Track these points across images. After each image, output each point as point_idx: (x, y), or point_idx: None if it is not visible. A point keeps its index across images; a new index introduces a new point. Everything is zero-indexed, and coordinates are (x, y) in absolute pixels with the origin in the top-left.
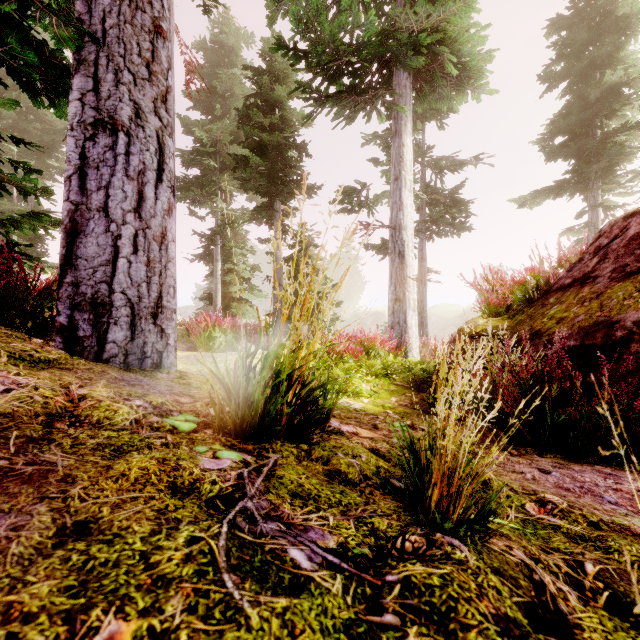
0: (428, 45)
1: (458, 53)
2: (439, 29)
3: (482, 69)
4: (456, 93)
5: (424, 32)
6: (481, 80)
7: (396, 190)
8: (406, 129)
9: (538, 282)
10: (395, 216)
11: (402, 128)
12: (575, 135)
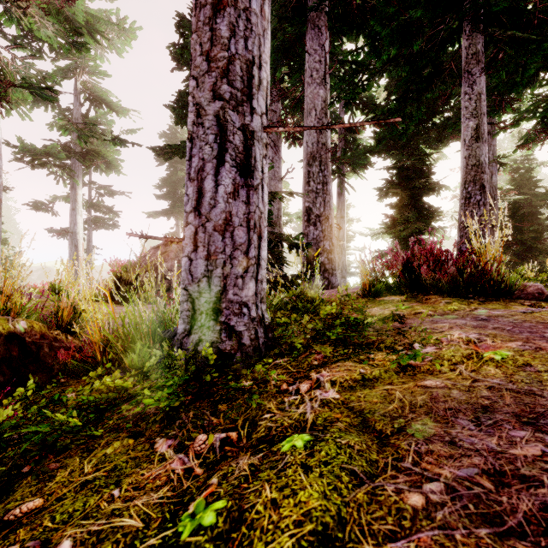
0: (91, 153)
1: (106, 158)
2: (96, 150)
3: (119, 166)
4: (107, 169)
5: (88, 154)
6: (119, 169)
7: (73, 215)
8: (79, 186)
9: (130, 265)
10: (73, 227)
11: (77, 186)
12: (170, 191)
